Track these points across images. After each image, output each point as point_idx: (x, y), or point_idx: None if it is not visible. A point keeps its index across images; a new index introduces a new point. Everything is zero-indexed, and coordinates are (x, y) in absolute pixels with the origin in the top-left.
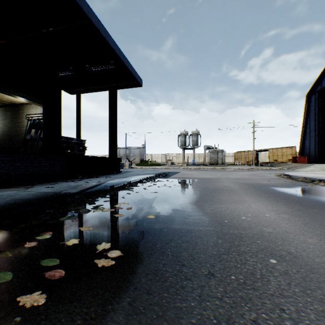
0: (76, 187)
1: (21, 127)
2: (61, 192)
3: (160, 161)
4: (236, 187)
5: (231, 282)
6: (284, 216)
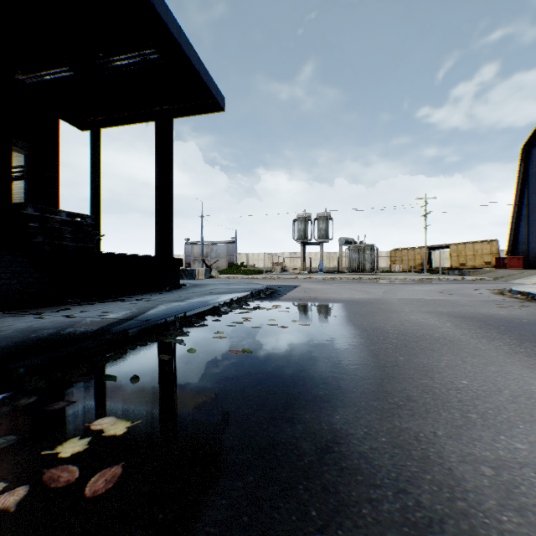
0: (9, 337)
1: None
2: None
3: (262, 265)
4: (451, 329)
5: None
6: None
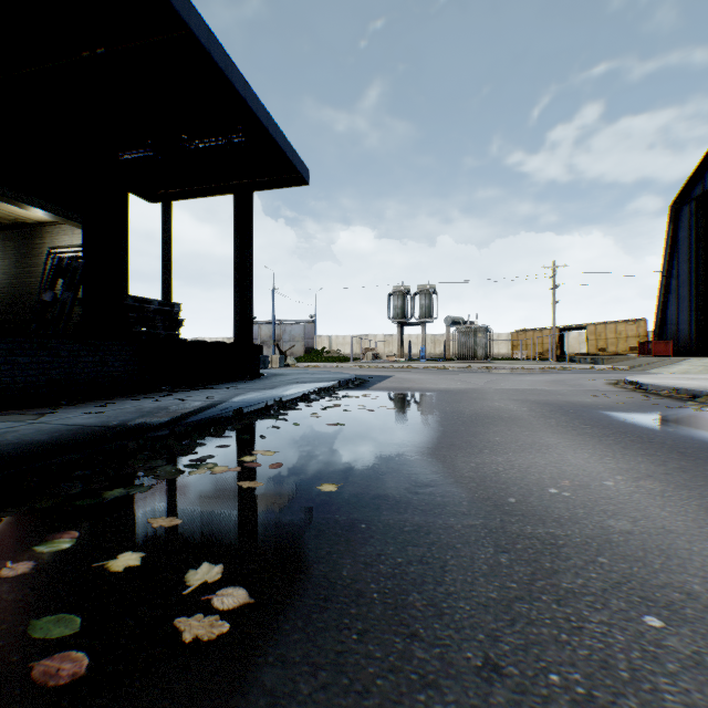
0: (156, 412)
1: (38, 276)
2: (117, 426)
3: (348, 351)
4: (523, 412)
5: (553, 696)
6: (651, 485)
